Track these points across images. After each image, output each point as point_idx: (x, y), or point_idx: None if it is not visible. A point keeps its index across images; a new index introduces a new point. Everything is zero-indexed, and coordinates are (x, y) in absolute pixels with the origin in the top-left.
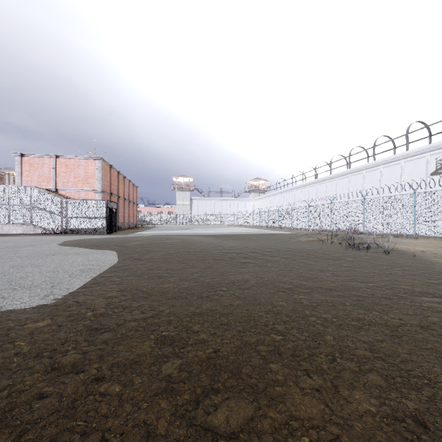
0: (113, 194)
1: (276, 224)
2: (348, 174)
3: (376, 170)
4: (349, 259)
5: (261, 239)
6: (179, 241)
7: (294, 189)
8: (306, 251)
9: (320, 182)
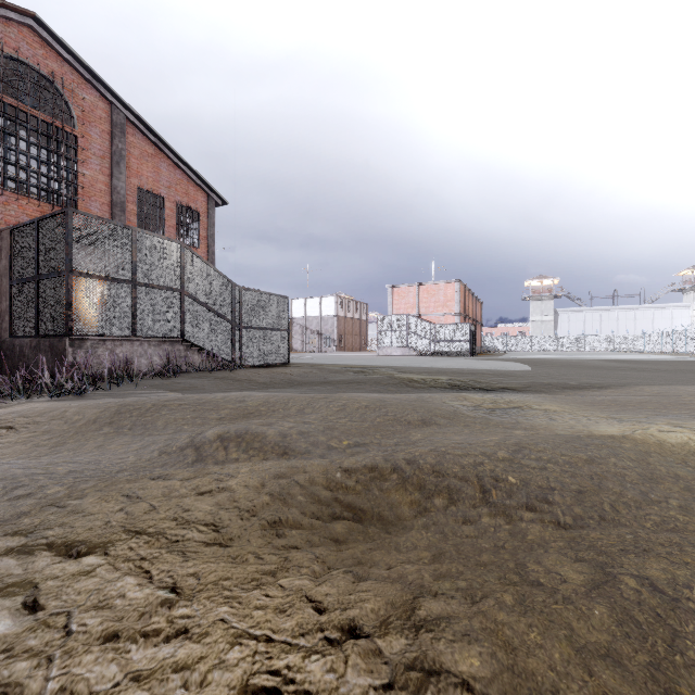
0: (466, 315)
1: None
2: None
3: None
4: None
5: (674, 365)
6: (563, 360)
7: None
8: None
9: None
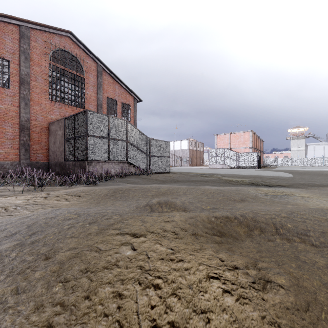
0: (255, 148)
1: None
2: None
3: None
4: None
5: None
6: (311, 171)
7: None
8: None
9: None
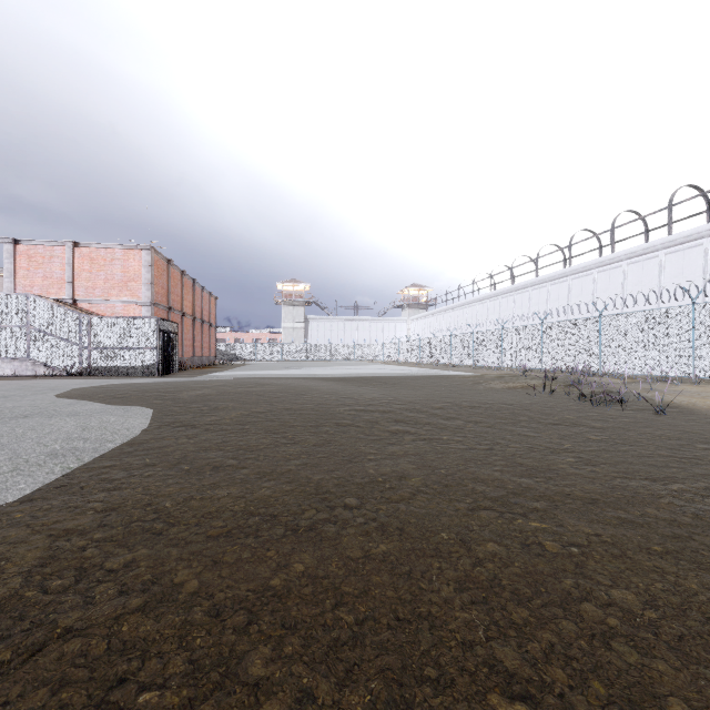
0: (173, 309)
1: (447, 359)
2: (567, 276)
3: (615, 269)
4: (595, 424)
5: (424, 386)
6: (277, 389)
7: (476, 302)
8: (510, 407)
9: (520, 290)
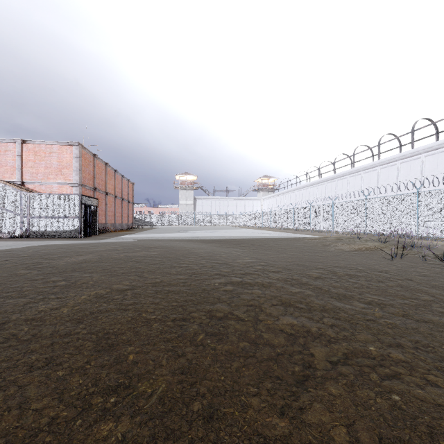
0: (98, 189)
1: (290, 225)
2: (377, 166)
3: (415, 160)
4: None
5: (284, 248)
6: (160, 253)
7: (308, 186)
8: (387, 275)
9: (341, 177)
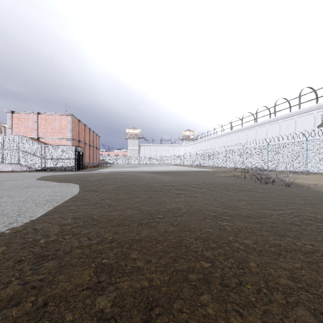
0: (81, 141)
1: (202, 163)
2: (255, 126)
3: (276, 124)
4: (259, 190)
5: (191, 175)
6: (128, 176)
7: (215, 138)
8: (226, 184)
9: (235, 133)
